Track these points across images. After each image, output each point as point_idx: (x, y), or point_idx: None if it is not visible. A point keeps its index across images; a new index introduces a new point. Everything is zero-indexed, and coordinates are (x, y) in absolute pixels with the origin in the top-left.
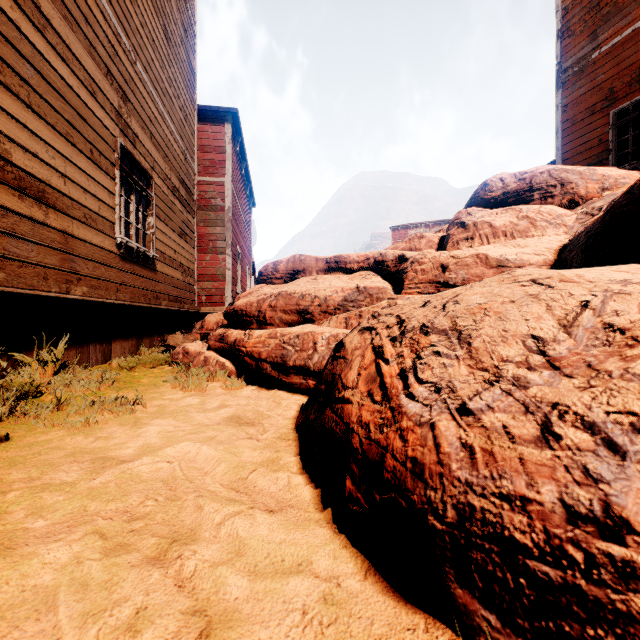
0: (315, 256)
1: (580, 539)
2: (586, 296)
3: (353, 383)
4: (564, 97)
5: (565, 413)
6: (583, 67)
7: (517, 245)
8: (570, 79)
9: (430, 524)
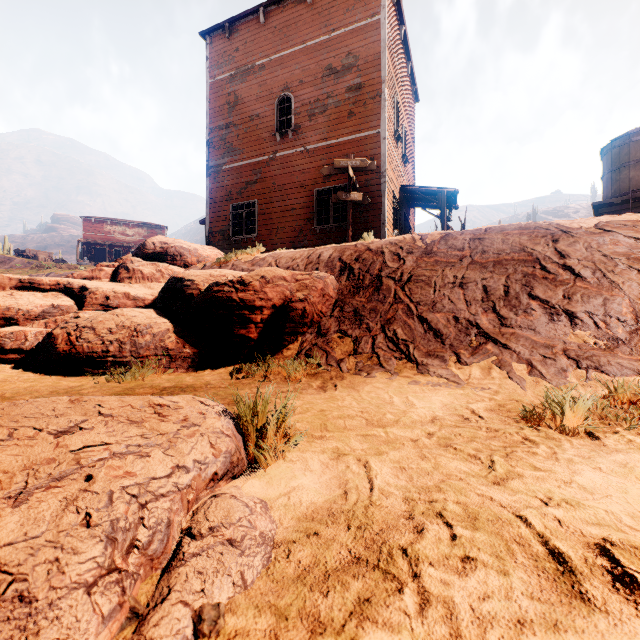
0: (9, 276)
1: (104, 354)
2: (123, 319)
3: (60, 343)
4: (211, 183)
5: (108, 340)
6: (219, 171)
7: (150, 287)
8: (213, 174)
9: (81, 360)
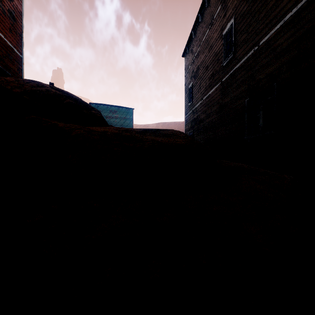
0: None
1: None
2: None
3: None
4: None
5: None
6: None
7: None
8: None
9: None
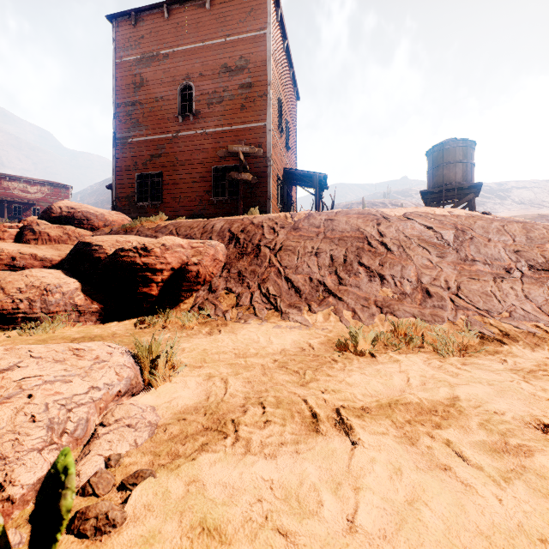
0: None
1: (14, 311)
2: (33, 280)
3: None
4: (117, 153)
5: (18, 299)
6: (126, 143)
7: (57, 249)
8: (120, 145)
9: None
